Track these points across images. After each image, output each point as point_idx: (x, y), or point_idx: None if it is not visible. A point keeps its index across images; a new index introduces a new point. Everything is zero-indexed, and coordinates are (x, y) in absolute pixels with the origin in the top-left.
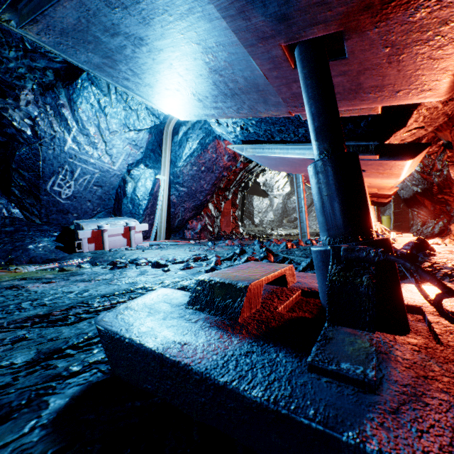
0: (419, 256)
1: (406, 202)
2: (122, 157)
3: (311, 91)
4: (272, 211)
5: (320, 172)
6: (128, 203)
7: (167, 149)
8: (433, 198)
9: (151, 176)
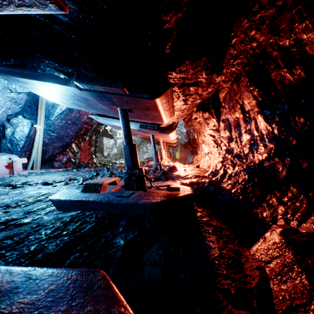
0: (170, 172)
1: (183, 146)
2: (3, 109)
3: (123, 123)
4: (116, 147)
5: (125, 148)
6: (7, 143)
7: (42, 107)
8: (191, 145)
9: (28, 125)
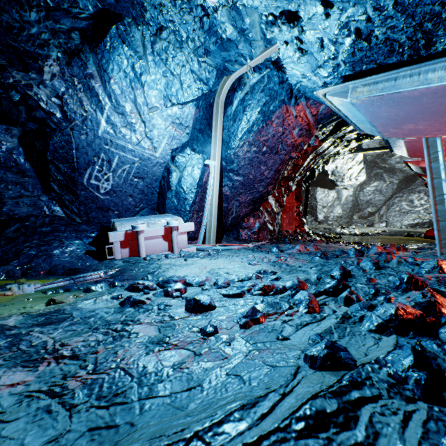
0: None
1: None
2: (164, 140)
3: None
4: (340, 205)
5: None
6: (173, 198)
7: (217, 125)
8: None
9: (199, 163)
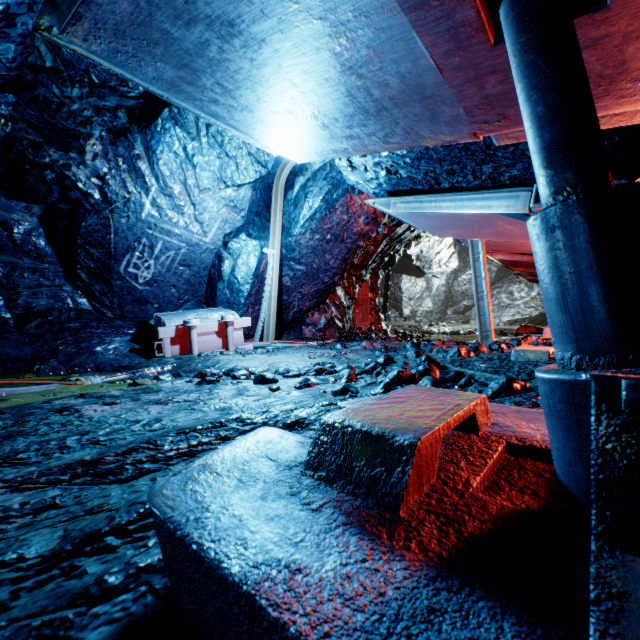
0: None
1: None
2: (216, 224)
3: (537, 75)
4: (430, 296)
5: (560, 226)
6: (225, 289)
7: (277, 210)
8: None
9: (255, 251)
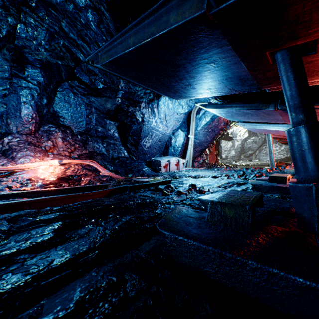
0: None
1: None
2: (171, 126)
3: None
4: (234, 149)
5: None
6: (172, 149)
7: (193, 122)
8: None
9: (183, 135)
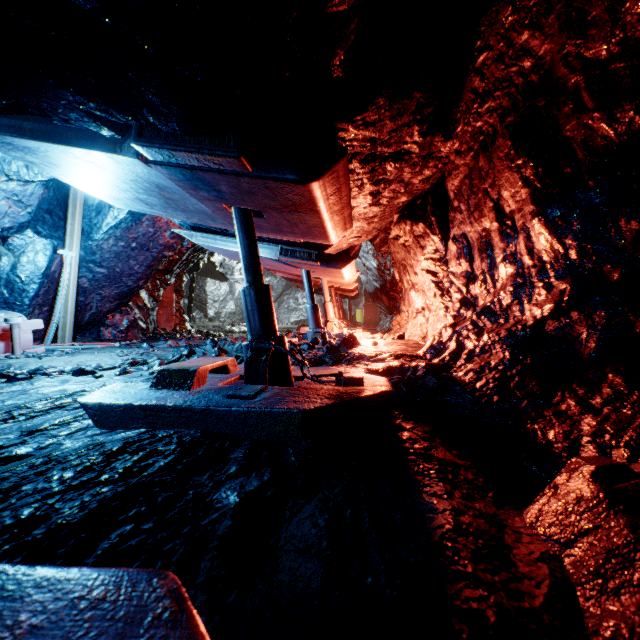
0: (344, 348)
1: (371, 296)
2: None
3: (242, 241)
4: (234, 299)
5: (247, 295)
6: (2, 288)
7: (76, 214)
8: (387, 295)
9: (46, 250)
